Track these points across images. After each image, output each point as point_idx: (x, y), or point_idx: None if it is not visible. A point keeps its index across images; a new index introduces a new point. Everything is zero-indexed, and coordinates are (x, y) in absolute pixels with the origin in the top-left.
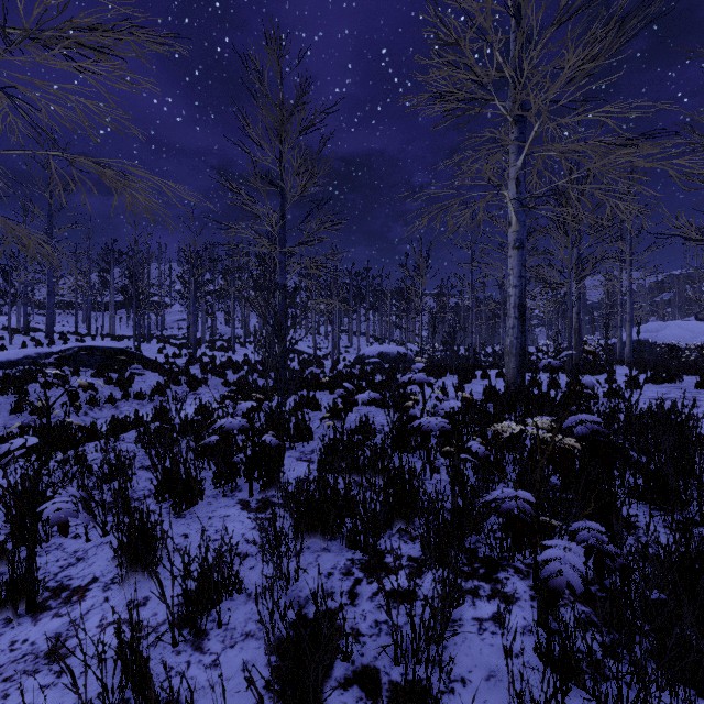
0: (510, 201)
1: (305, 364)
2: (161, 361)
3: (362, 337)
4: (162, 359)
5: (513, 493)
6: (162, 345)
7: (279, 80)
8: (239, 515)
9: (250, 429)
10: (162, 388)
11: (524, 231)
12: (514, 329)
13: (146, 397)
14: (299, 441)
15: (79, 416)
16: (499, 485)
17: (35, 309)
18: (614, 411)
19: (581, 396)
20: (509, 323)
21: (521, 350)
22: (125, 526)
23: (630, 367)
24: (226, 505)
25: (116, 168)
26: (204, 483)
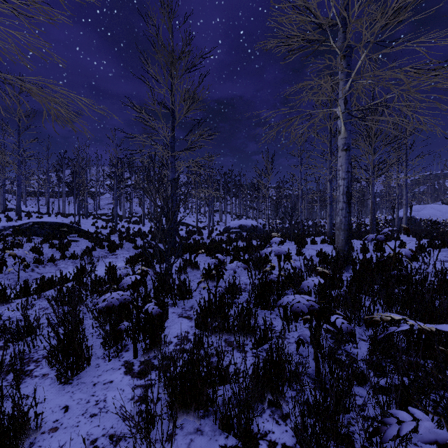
0: (342, 114)
1: (190, 233)
2: (92, 231)
3: (228, 214)
4: (93, 230)
5: (442, 435)
6: (95, 220)
7: (170, 33)
8: (121, 381)
9: (131, 302)
10: (89, 251)
11: (350, 138)
12: (343, 210)
13: (78, 257)
14: (181, 299)
15: (27, 272)
16: (350, 345)
17: (14, 196)
18: (425, 275)
19: (399, 262)
20: (339, 206)
21: (348, 226)
22: (14, 394)
23: (408, 235)
24: (111, 368)
25: (36, 84)
26: (91, 350)
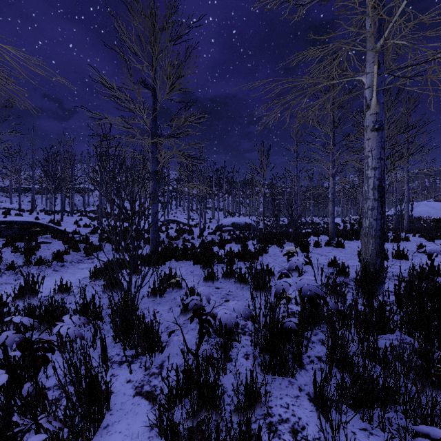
0: (376, 79)
1: (179, 232)
2: (70, 231)
3: (220, 211)
4: (72, 229)
5: None
6: (79, 218)
7: None
8: None
9: None
10: (60, 255)
11: (383, 113)
12: (373, 211)
13: (44, 264)
14: (145, 352)
15: None
16: None
17: (1, 192)
18: None
19: None
20: (368, 205)
21: (381, 231)
22: None
23: (413, 235)
24: None
25: None
26: None
